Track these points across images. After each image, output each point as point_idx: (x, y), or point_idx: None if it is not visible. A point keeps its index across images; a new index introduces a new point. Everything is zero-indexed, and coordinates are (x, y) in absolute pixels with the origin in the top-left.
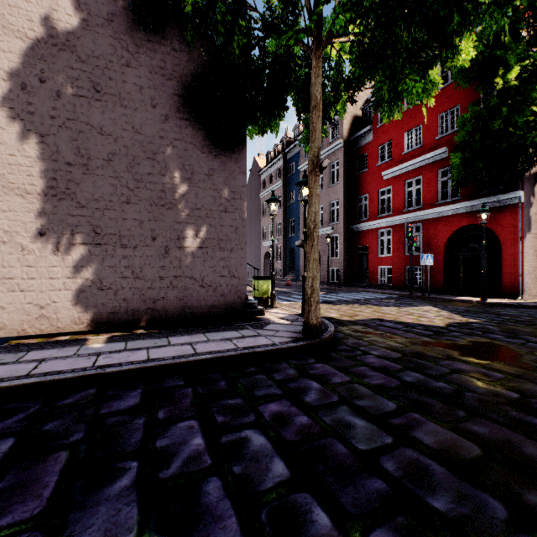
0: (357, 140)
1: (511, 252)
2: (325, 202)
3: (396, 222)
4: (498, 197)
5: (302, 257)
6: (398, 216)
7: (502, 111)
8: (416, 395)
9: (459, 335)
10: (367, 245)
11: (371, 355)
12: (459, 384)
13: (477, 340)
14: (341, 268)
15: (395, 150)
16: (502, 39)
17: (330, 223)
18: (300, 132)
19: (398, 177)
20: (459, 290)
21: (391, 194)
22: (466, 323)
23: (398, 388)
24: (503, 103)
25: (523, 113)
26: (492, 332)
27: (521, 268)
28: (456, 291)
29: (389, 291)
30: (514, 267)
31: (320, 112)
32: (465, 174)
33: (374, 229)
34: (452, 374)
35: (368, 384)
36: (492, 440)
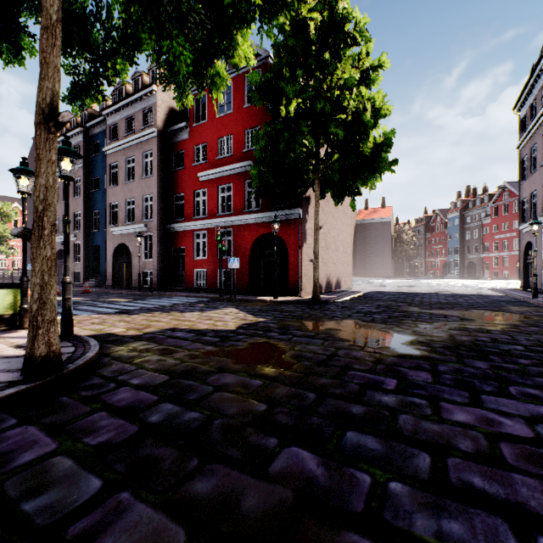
0: (173, 134)
1: (295, 258)
2: (137, 195)
3: (211, 226)
4: (287, 212)
5: (109, 257)
6: (212, 219)
7: (285, 135)
8: (149, 447)
9: (243, 337)
10: (184, 247)
11: (127, 387)
12: (214, 408)
13: (257, 341)
14: (156, 270)
15: (210, 154)
16: (284, 73)
17: (143, 220)
18: (106, 107)
19: (213, 181)
20: (261, 291)
21: (206, 197)
22: (255, 323)
23: (131, 440)
24: (285, 129)
25: (300, 144)
26: (272, 330)
27: (301, 271)
28: (258, 292)
29: (203, 294)
30: (297, 270)
31: (59, 40)
32: (262, 187)
33: (191, 231)
34: (214, 394)
35: (84, 449)
36: (212, 504)
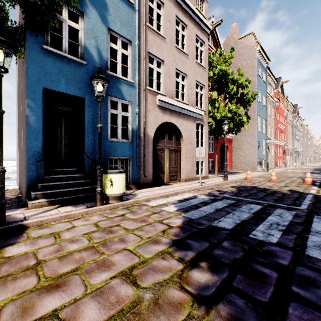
0: None
1: None
2: None
3: None
4: None
5: None
6: None
7: None
8: None
9: None
10: None
11: None
12: None
13: None
14: None
15: None
16: None
17: None
18: None
19: None
20: None
21: None
22: None
23: None
24: None
25: None
26: None
27: None
28: None
29: None
30: None
31: None
32: None
33: None
34: None
35: None
36: None
